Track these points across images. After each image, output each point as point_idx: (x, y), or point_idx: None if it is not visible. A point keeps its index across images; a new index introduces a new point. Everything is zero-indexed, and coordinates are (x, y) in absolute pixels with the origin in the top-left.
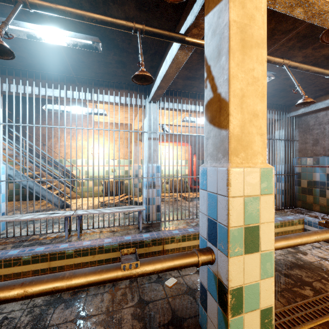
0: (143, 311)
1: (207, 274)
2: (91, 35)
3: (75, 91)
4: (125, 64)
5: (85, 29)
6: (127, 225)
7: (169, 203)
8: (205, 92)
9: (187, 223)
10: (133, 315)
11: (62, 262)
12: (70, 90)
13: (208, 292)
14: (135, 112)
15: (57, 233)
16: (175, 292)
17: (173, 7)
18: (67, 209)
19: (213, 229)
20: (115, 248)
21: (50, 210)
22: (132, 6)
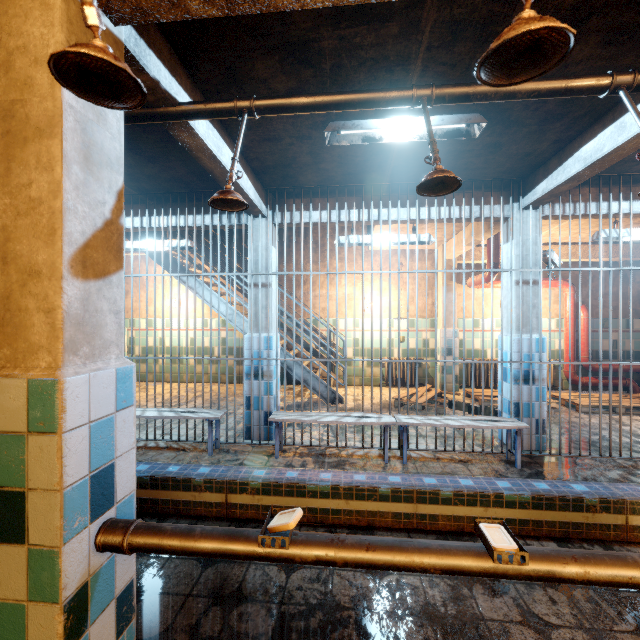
0: None
1: None
2: (467, 112)
3: (383, 208)
4: (499, 147)
5: (462, 105)
6: (479, 453)
7: None
8: None
9: (624, 468)
10: None
11: (434, 508)
12: (374, 208)
13: None
14: (459, 227)
15: (362, 449)
16: None
17: None
18: (341, 407)
19: None
20: (524, 502)
21: (316, 405)
22: (592, 42)
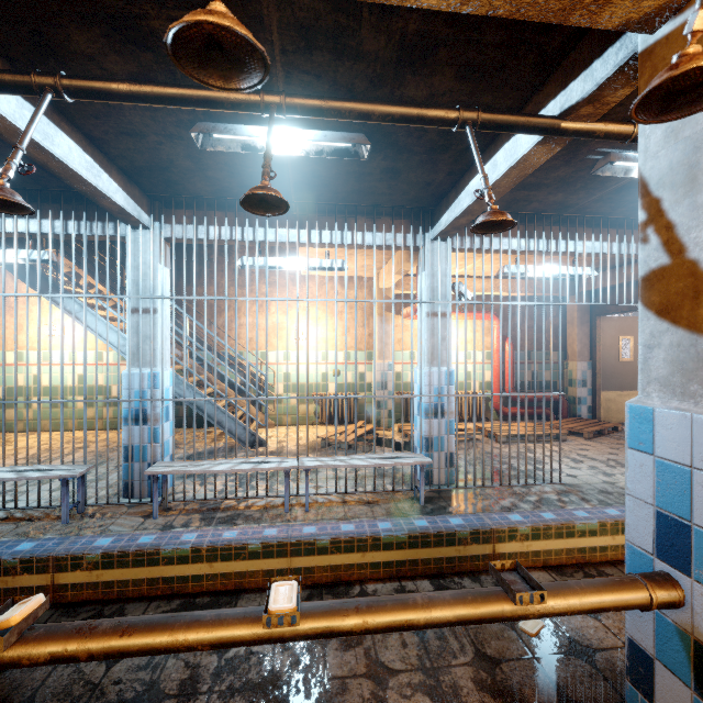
0: (494, 677)
1: (654, 625)
2: (352, 131)
3: (292, 228)
4: (398, 173)
5: (344, 122)
6: (390, 492)
7: (460, 445)
8: (643, 251)
9: (518, 495)
10: (477, 682)
11: (310, 560)
12: (282, 228)
13: (658, 662)
14: (388, 255)
15: (265, 499)
16: (547, 648)
17: (535, 65)
18: (261, 450)
19: (675, 537)
20: (401, 542)
21: (232, 450)
22: (449, 75)
